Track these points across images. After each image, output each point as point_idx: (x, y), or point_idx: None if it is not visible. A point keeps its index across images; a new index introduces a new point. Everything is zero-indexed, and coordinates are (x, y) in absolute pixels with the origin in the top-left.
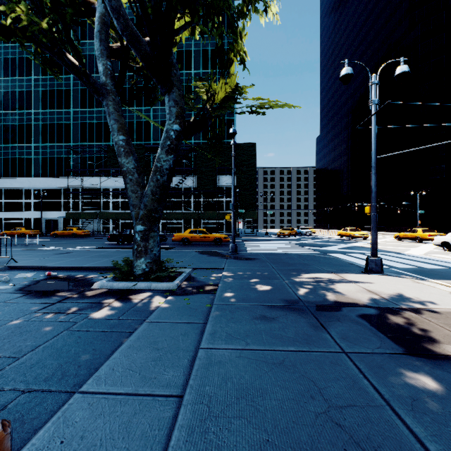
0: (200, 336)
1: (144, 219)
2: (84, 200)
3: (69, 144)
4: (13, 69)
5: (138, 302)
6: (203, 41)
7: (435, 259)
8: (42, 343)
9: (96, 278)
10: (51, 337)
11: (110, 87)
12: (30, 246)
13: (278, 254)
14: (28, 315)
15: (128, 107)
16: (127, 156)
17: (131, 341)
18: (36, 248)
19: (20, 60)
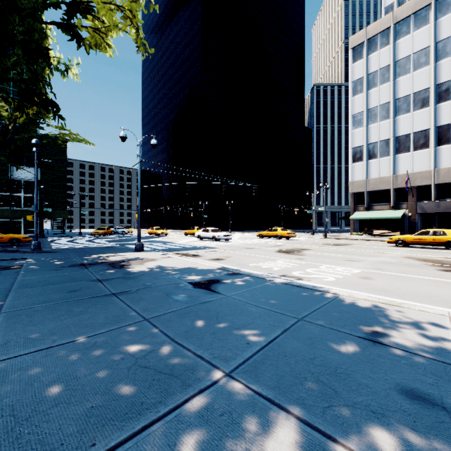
0: (15, 279)
1: None
2: None
3: None
4: None
5: None
6: None
7: (185, 244)
8: None
9: None
10: None
11: None
12: None
13: (84, 248)
14: None
15: None
16: None
17: None
18: None
19: None
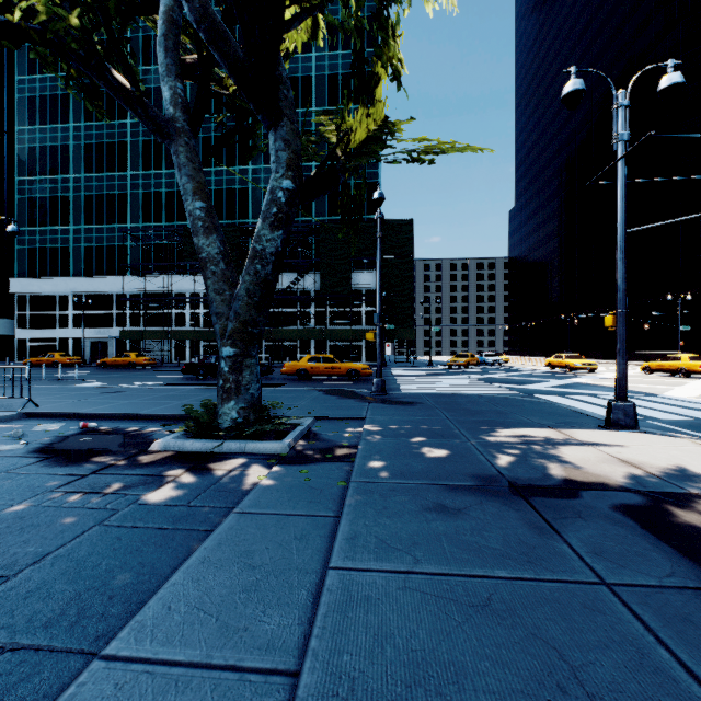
0: (329, 542)
1: (235, 337)
2: (148, 311)
3: (125, 226)
4: (43, 113)
5: (223, 475)
6: (329, 62)
7: None
8: (54, 549)
9: (158, 433)
10: (70, 537)
11: (182, 124)
12: (64, 381)
13: (453, 395)
14: (40, 496)
15: (214, 167)
16: (208, 234)
17: (206, 549)
18: (73, 384)
19: (52, 99)
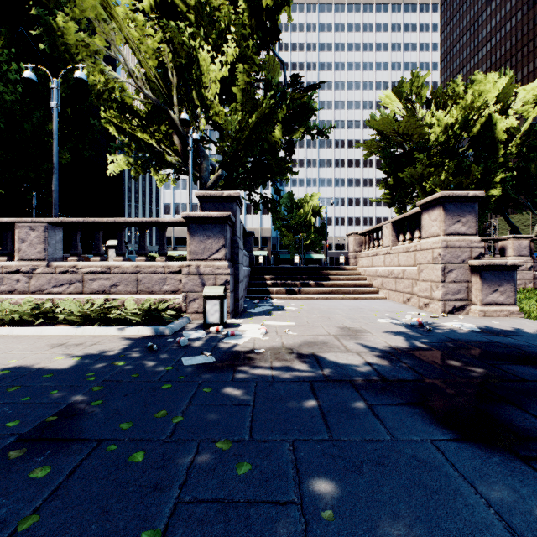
0: None
1: None
2: None
3: None
4: None
5: None
6: None
7: None
8: None
9: None
10: None
11: None
12: None
13: None
14: None
15: None
16: None
17: None
18: None
19: None
